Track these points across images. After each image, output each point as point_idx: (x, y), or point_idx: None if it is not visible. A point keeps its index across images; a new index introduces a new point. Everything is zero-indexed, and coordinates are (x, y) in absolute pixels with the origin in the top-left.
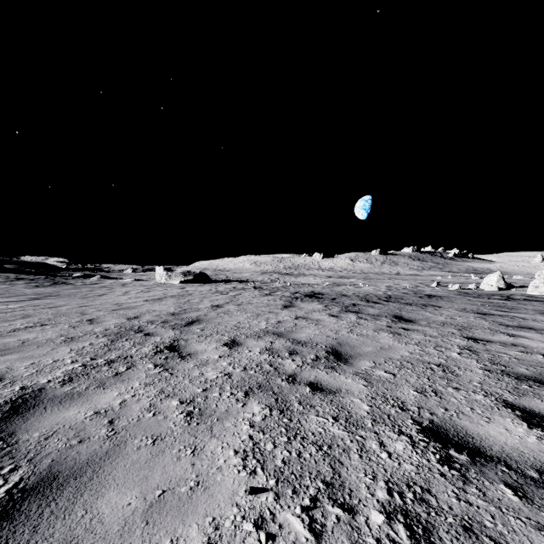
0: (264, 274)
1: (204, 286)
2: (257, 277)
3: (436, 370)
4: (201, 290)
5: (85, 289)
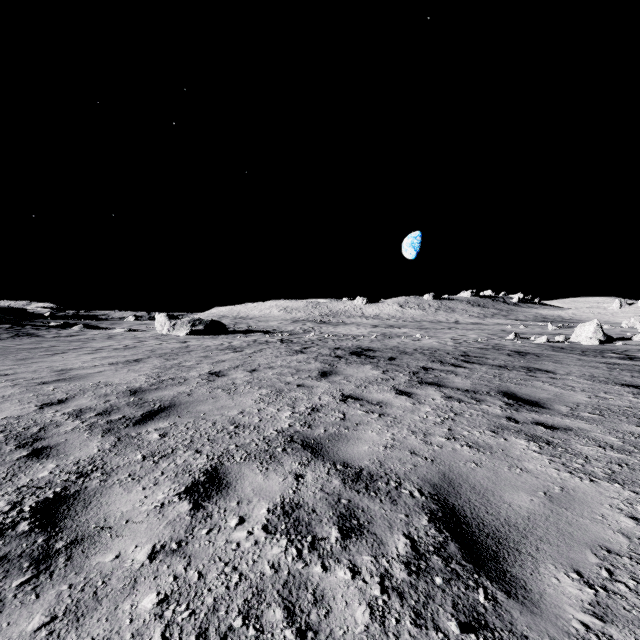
0: (296, 323)
1: (217, 338)
2: (286, 326)
3: None
4: (207, 344)
5: (47, 344)
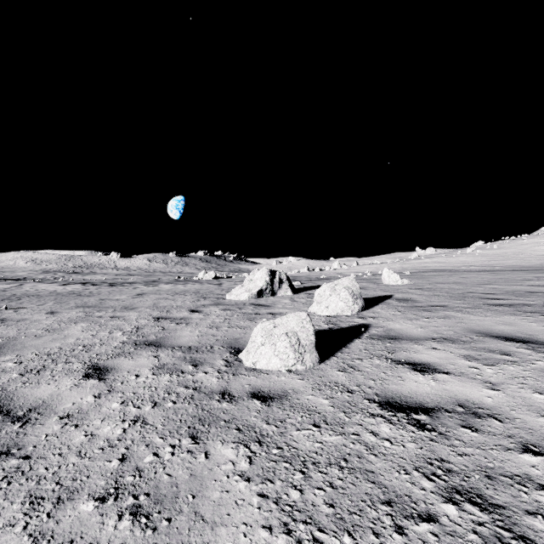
0: (47, 273)
1: None
2: (37, 276)
3: (94, 289)
4: None
5: None
